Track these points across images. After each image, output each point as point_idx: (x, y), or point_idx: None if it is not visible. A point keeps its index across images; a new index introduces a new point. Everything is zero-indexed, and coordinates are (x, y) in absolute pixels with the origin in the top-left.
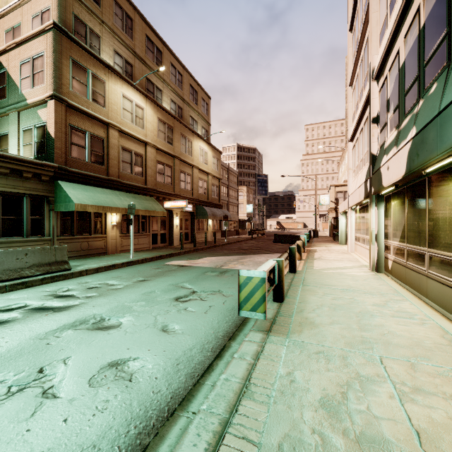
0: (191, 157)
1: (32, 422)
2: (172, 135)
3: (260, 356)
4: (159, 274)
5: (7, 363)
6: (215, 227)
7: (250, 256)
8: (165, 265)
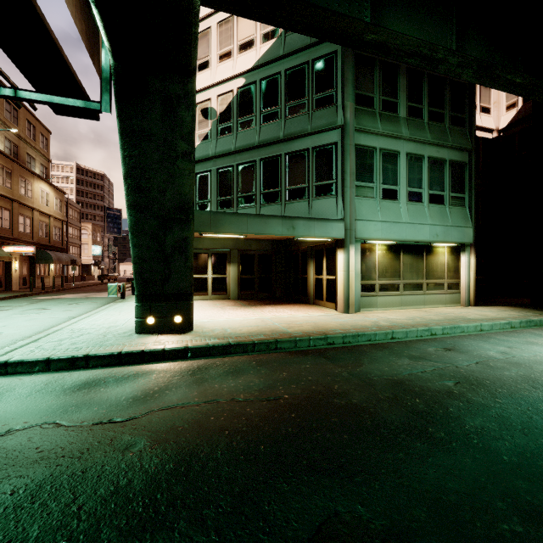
0: (31, 199)
1: (58, 313)
2: (11, 178)
3: (116, 304)
4: (40, 301)
5: (23, 313)
6: (58, 271)
7: (105, 293)
8: (35, 299)
